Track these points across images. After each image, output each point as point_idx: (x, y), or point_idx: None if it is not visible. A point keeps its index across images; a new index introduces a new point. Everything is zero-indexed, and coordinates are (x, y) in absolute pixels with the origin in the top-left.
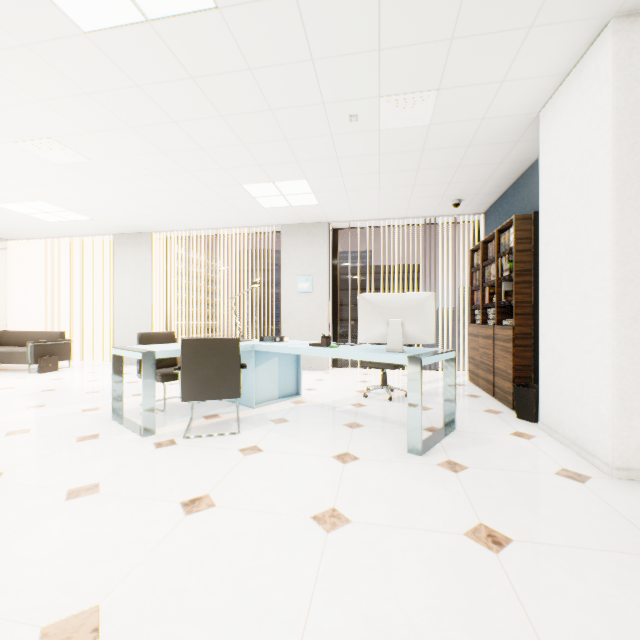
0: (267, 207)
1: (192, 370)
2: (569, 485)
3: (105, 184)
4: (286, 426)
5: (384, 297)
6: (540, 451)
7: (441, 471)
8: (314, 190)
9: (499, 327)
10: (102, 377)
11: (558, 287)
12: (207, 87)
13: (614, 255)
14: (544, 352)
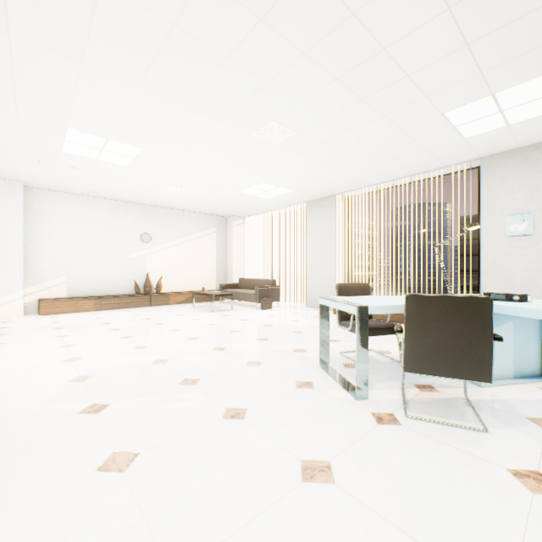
0: (468, 137)
1: (418, 334)
2: None
3: (305, 155)
4: None
5: None
6: None
7: None
8: None
9: None
10: (300, 318)
11: None
12: None
13: None
14: None
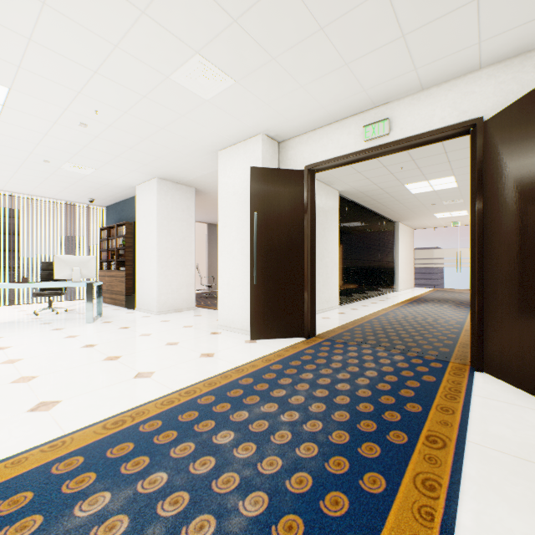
0: None
1: None
2: (145, 318)
3: None
4: None
5: (71, 257)
6: (137, 314)
7: (104, 323)
8: None
9: (119, 271)
10: None
11: (143, 256)
12: None
13: (157, 248)
14: (138, 280)
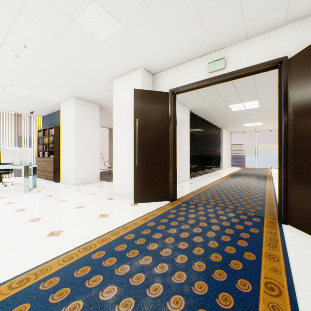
0: None
1: None
2: (66, 188)
3: None
4: None
5: (13, 148)
6: (60, 186)
7: (36, 193)
8: None
9: (49, 158)
10: None
11: (65, 148)
12: None
13: (74, 143)
14: (62, 163)
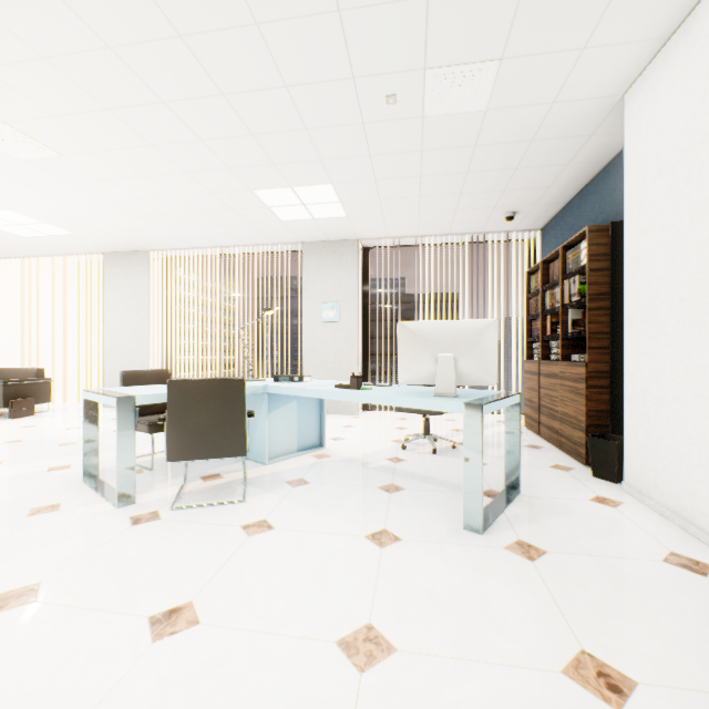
0: (285, 220)
1: (182, 421)
2: (688, 580)
3: (84, 188)
4: (305, 490)
5: (431, 326)
6: (634, 525)
7: (512, 558)
8: (341, 198)
9: (566, 363)
10: None
11: (652, 313)
12: (201, 51)
13: None
14: (631, 395)
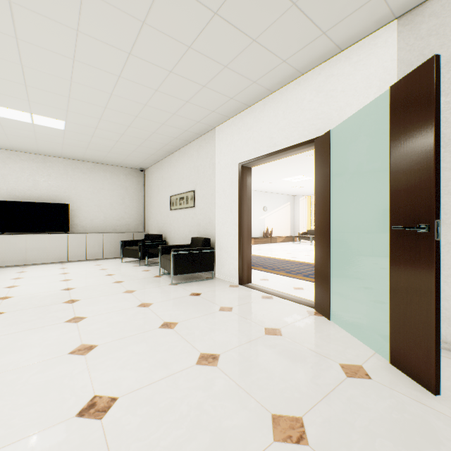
0: None
1: None
2: None
3: None
4: None
5: None
6: None
7: None
8: None
9: None
10: None
11: None
12: None
13: None
14: None
